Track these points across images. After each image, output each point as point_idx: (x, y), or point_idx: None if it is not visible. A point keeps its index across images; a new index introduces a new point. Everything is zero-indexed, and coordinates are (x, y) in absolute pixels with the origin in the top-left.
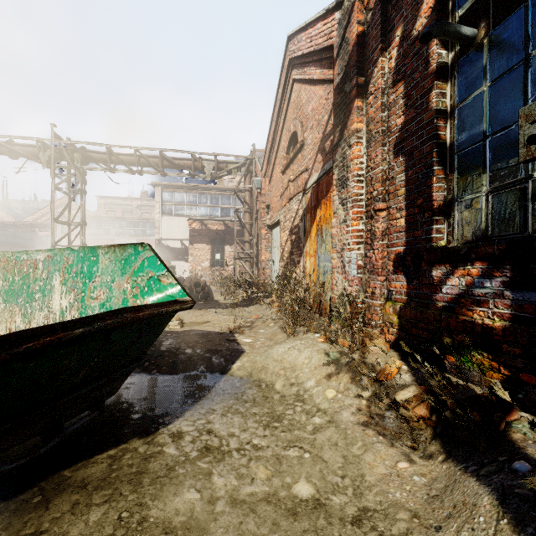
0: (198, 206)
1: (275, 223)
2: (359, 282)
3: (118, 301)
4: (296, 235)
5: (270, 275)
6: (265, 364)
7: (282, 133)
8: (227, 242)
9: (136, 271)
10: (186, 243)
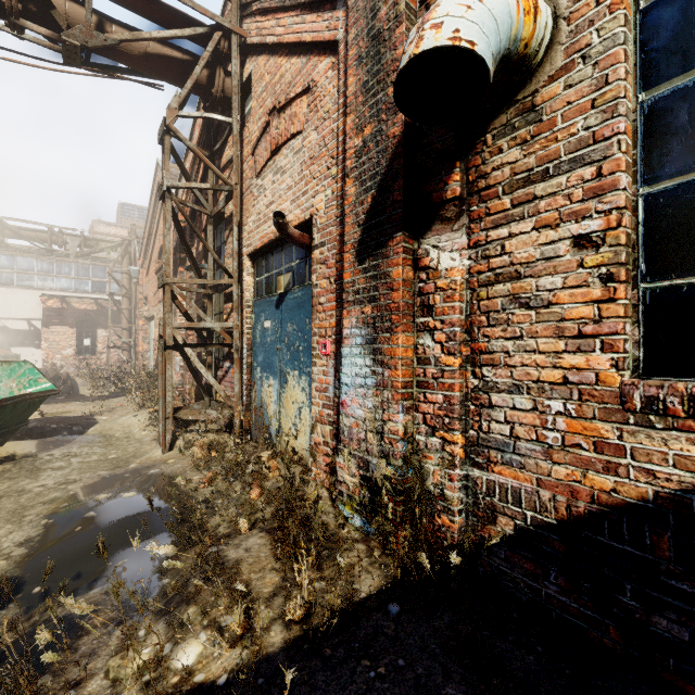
0: (57, 277)
1: (151, 316)
2: (182, 375)
3: (6, 393)
4: None
5: (148, 366)
6: (112, 427)
7: (157, 236)
8: (101, 325)
9: (21, 376)
10: (37, 324)
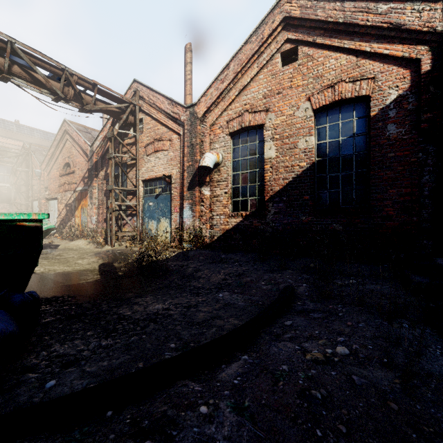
0: None
1: (53, 198)
2: (96, 225)
3: None
4: (70, 208)
5: None
6: (69, 245)
7: (59, 156)
8: None
9: None
10: None
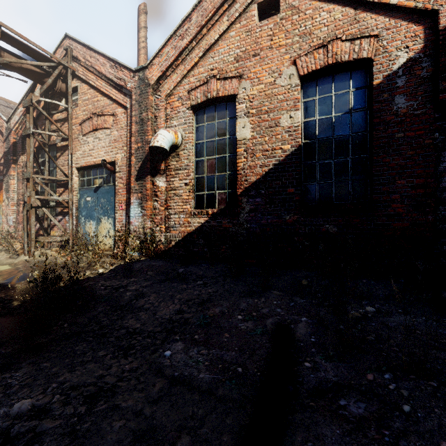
0: None
1: None
2: (14, 227)
3: None
4: None
5: None
6: None
7: None
8: None
9: None
10: None
